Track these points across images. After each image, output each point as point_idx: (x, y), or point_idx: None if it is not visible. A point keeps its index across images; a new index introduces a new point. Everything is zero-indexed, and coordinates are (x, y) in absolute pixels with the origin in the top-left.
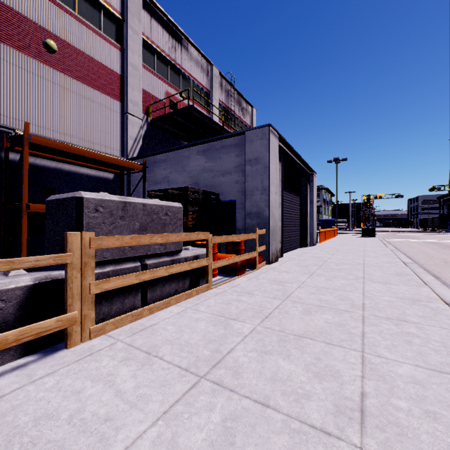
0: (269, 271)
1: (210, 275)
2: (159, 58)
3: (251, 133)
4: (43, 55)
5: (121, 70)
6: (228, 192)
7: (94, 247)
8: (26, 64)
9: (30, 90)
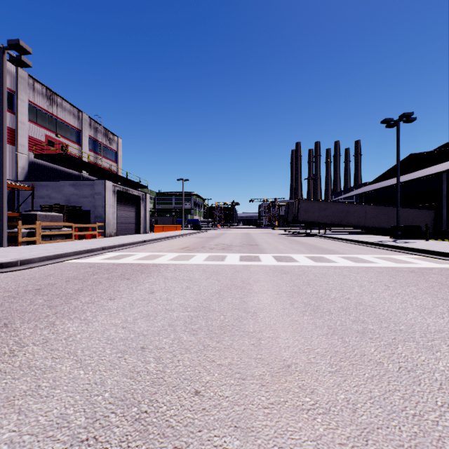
0: (102, 239)
1: (73, 236)
2: (40, 113)
3: (97, 181)
4: None
5: (13, 125)
6: (87, 206)
7: (41, 225)
8: None
9: None
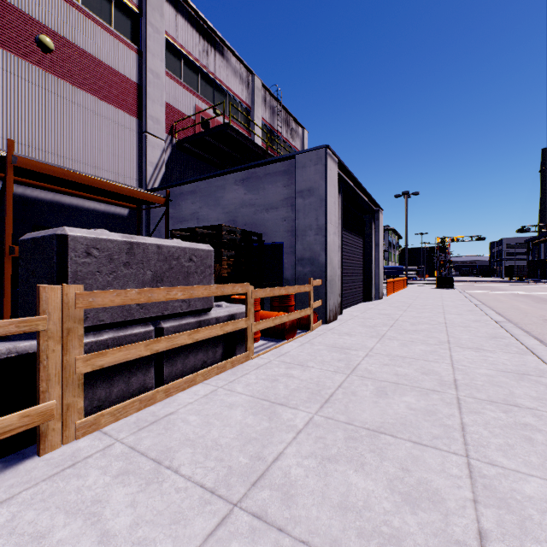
0: (327, 334)
1: (250, 340)
2: (186, 63)
3: (303, 157)
4: (35, 56)
5: (139, 78)
6: (274, 232)
7: (82, 307)
8: (12, 66)
9: (18, 99)
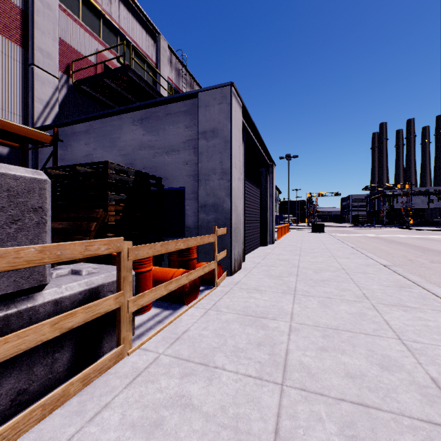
0: (234, 290)
1: (126, 326)
2: (86, 5)
3: (206, 95)
4: None
5: (23, 3)
6: (175, 176)
7: None
8: None
9: None
